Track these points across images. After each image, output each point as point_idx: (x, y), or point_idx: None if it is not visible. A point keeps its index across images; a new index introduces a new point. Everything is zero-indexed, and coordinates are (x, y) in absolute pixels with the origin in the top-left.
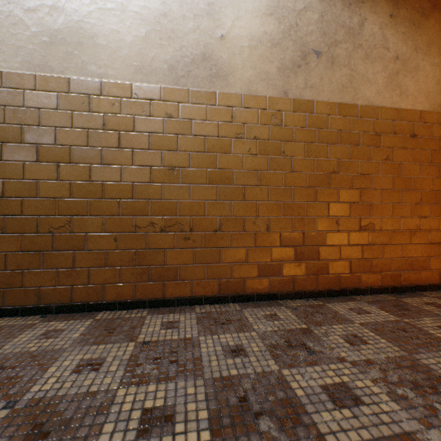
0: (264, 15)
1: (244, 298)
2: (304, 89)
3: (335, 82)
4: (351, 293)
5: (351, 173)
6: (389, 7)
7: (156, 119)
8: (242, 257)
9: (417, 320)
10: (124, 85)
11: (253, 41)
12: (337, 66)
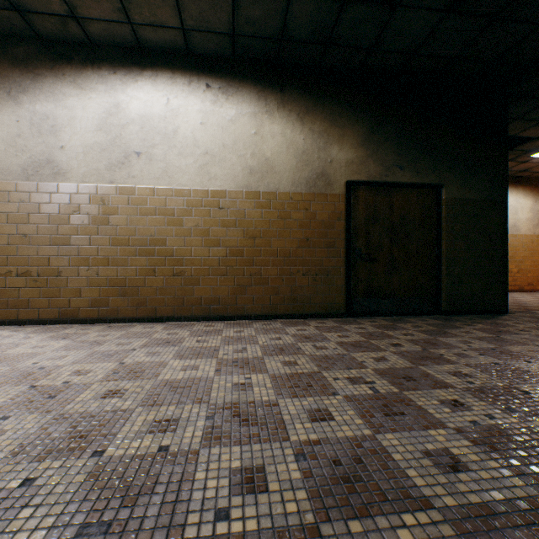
0: (528, 212)
1: (523, 291)
2: (538, 232)
3: None
4: None
5: None
6: None
7: None
8: (523, 279)
9: None
10: None
11: (525, 220)
12: None
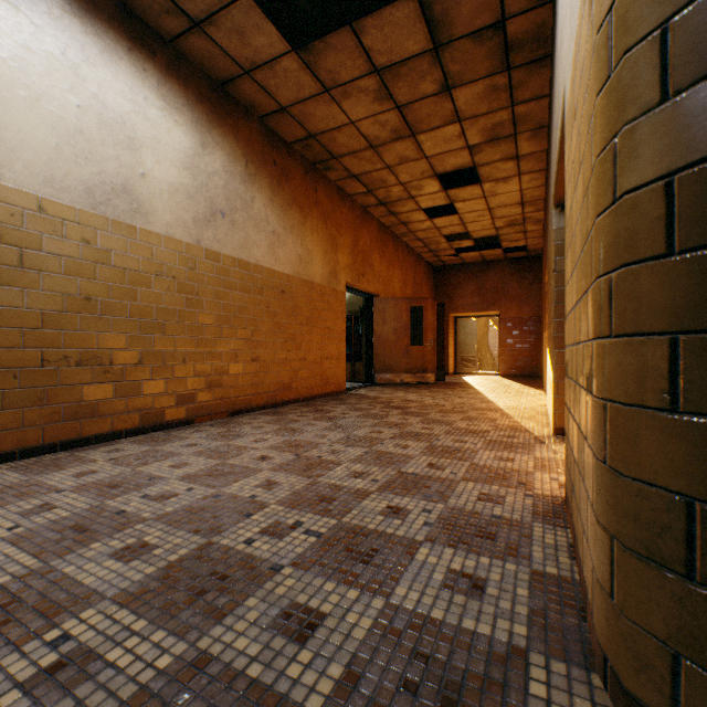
0: (182, 168)
1: (164, 427)
2: (214, 242)
3: (236, 241)
4: (246, 411)
5: (246, 316)
6: (270, 193)
7: (71, 242)
8: (162, 388)
9: (287, 416)
10: (29, 195)
11: (172, 188)
12: (238, 229)
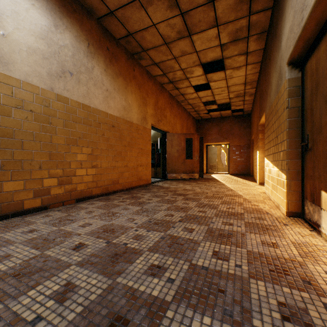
0: (38, 37)
1: (23, 213)
2: (64, 91)
3: (80, 92)
4: (88, 198)
5: (88, 140)
6: (105, 66)
7: None
8: (21, 186)
9: (113, 202)
10: None
11: (30, 49)
12: (82, 84)
